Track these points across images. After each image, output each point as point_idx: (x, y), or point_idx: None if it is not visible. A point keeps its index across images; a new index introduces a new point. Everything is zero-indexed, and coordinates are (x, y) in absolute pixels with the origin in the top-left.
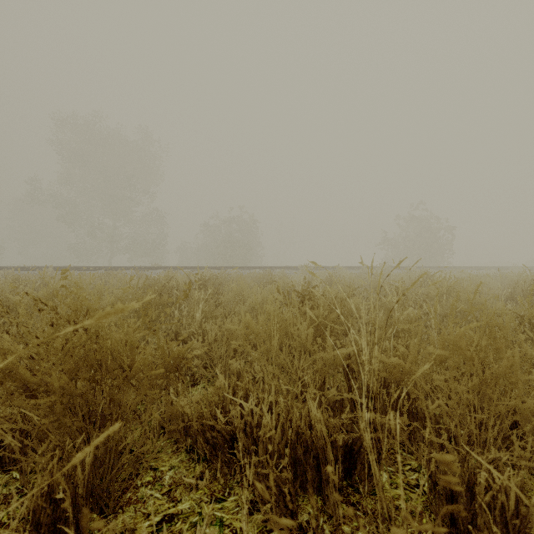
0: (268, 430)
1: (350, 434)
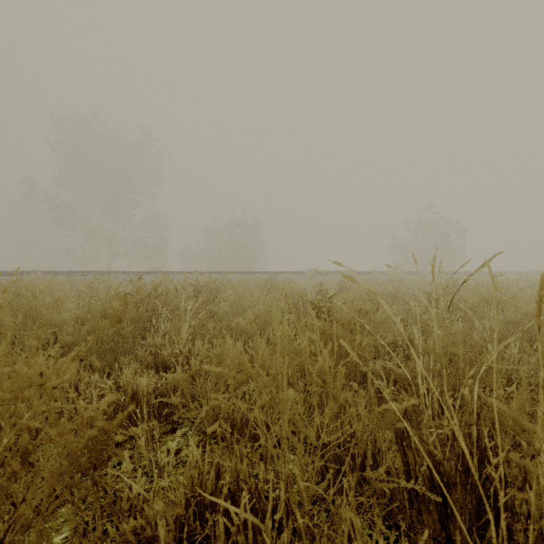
0: None
1: None
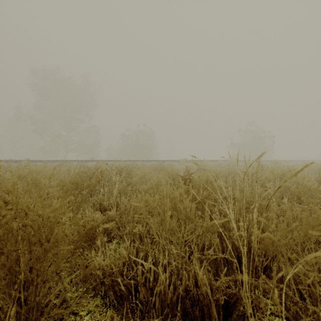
0: (162, 287)
1: (226, 289)
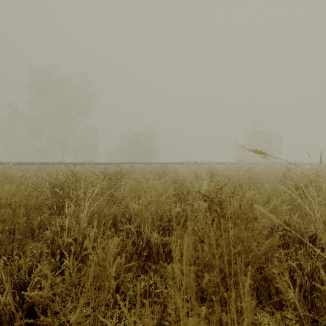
0: None
1: None
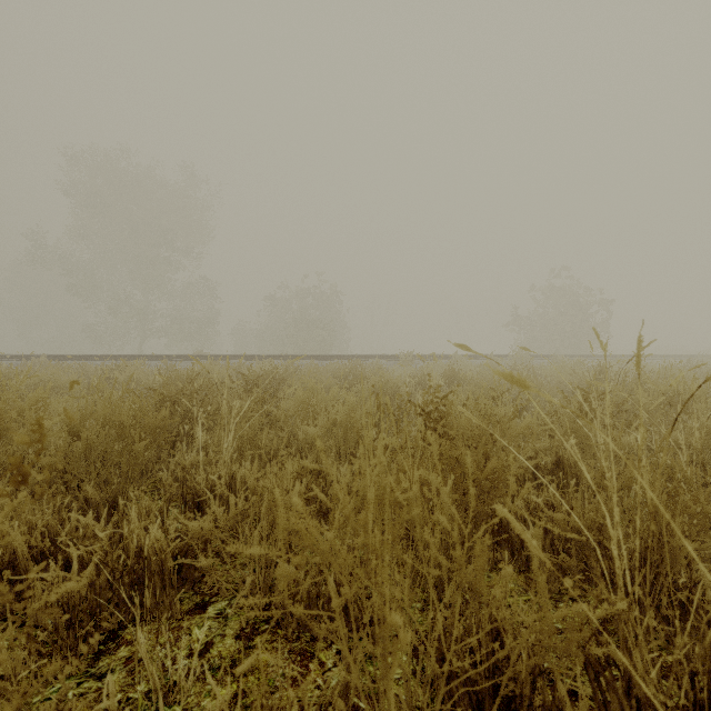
0: None
1: None
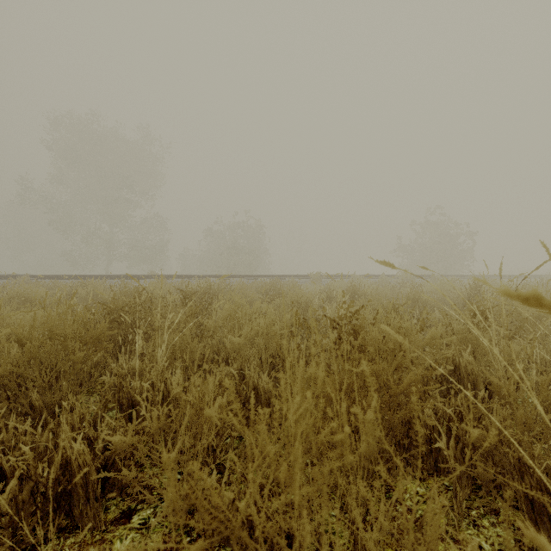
0: None
1: None
